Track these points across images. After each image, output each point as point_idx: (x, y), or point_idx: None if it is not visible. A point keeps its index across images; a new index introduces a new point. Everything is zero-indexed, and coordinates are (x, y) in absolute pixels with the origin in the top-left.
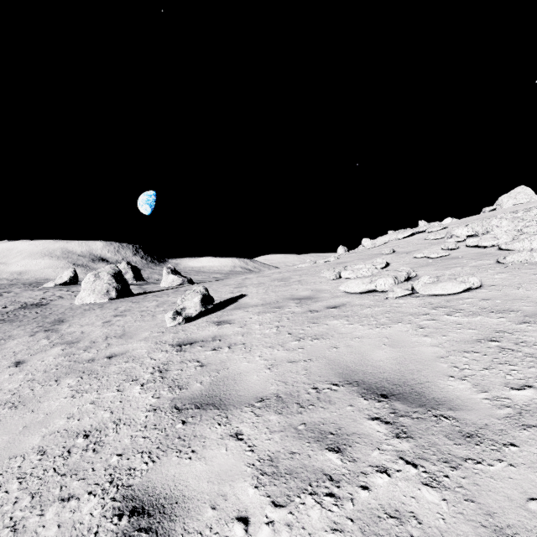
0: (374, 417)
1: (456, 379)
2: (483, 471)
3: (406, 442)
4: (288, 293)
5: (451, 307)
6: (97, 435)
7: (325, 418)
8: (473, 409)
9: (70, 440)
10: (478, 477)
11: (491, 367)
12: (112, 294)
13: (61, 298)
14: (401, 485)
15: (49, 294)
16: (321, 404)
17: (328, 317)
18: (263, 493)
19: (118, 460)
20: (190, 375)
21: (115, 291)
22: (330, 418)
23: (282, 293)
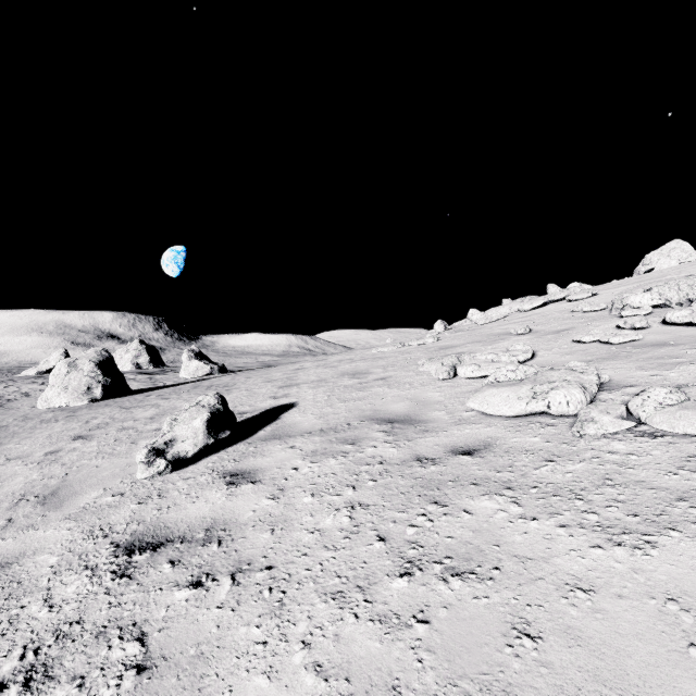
0: None
1: None
2: None
3: None
4: (367, 404)
5: None
6: None
7: None
8: None
9: None
10: None
11: None
12: (95, 392)
13: (26, 396)
14: None
15: (12, 390)
16: None
17: (464, 484)
18: None
19: None
20: None
21: (101, 388)
22: None
23: (356, 404)
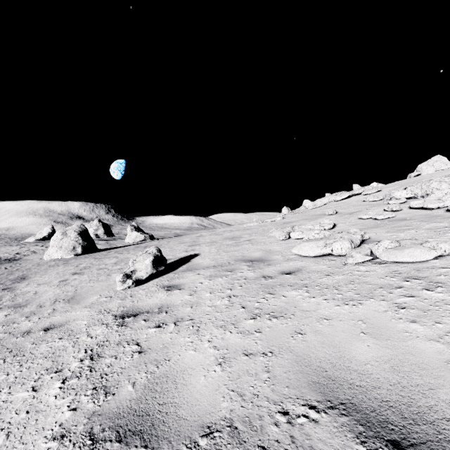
0: None
1: None
2: None
3: None
4: (239, 253)
5: (427, 279)
6: None
7: None
8: None
9: None
10: None
11: None
12: (78, 250)
13: (34, 253)
14: None
15: (25, 249)
16: None
17: (284, 286)
18: None
19: None
20: (124, 368)
21: (81, 247)
22: None
23: (233, 253)
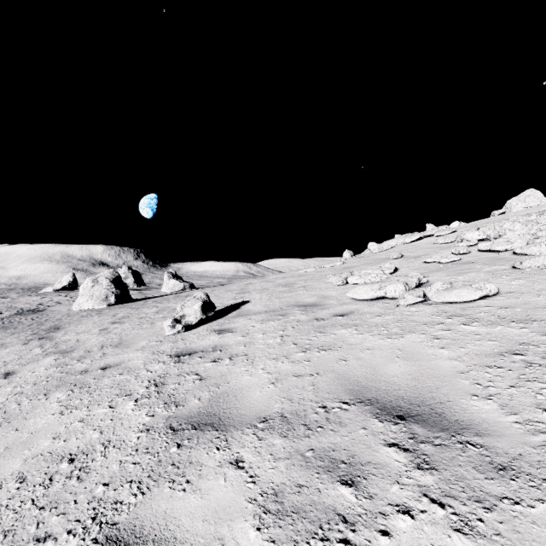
0: (391, 443)
1: (481, 398)
2: (523, 515)
3: (430, 475)
4: (292, 299)
5: (468, 316)
6: (83, 459)
7: (335, 443)
8: (503, 434)
9: (53, 465)
10: (518, 521)
11: (518, 384)
12: (110, 299)
13: (59, 303)
14: (427, 530)
15: (47, 300)
16: (331, 425)
17: (336, 326)
18: (267, 537)
19: (104, 490)
20: (188, 390)
21: (114, 297)
22: (341, 443)
23: (286, 299)
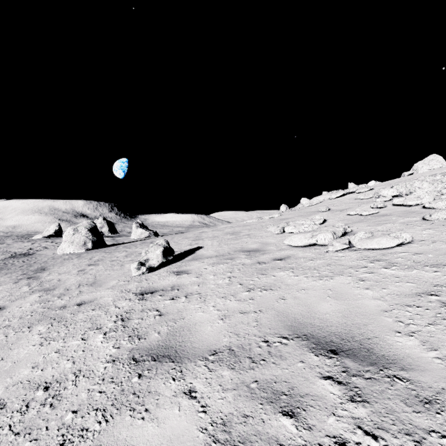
0: (326, 376)
1: (403, 335)
2: None
3: (362, 407)
4: (238, 245)
5: (387, 260)
6: (57, 387)
7: (277, 375)
8: (426, 369)
9: (30, 393)
10: None
11: (435, 322)
12: (88, 245)
13: (46, 248)
14: None
15: (36, 245)
16: (273, 359)
17: (275, 269)
18: None
19: (73, 418)
20: (149, 324)
21: (91, 243)
22: (282, 375)
23: (233, 245)
